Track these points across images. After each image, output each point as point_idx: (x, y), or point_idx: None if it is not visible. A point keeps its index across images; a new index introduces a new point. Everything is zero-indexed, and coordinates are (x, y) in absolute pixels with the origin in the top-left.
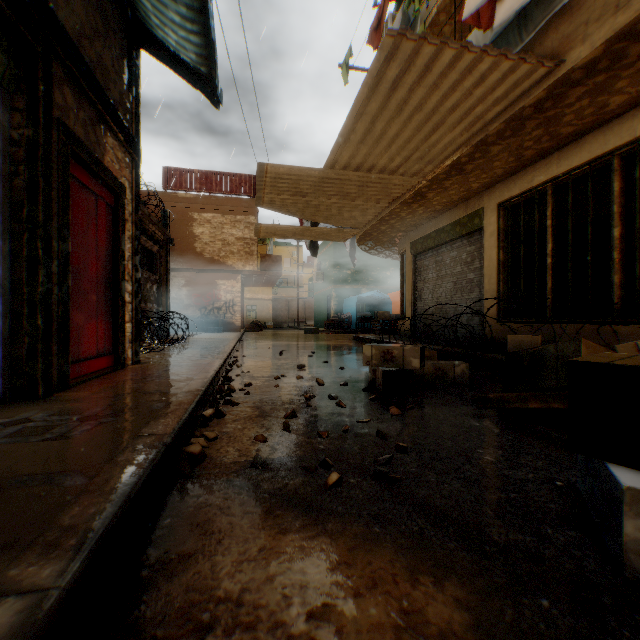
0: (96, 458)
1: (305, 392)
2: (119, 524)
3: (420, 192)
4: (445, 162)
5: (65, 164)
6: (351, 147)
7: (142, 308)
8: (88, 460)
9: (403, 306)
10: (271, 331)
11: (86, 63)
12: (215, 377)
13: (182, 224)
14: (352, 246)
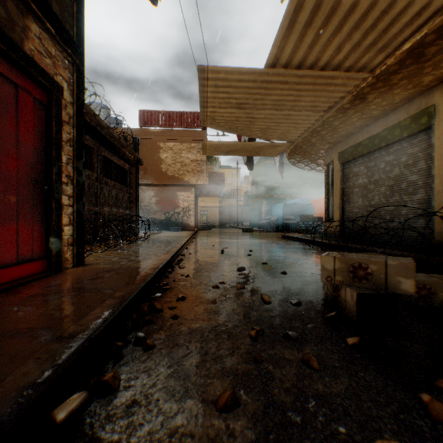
0: None
1: (248, 317)
2: None
3: (360, 94)
4: (401, 47)
5: None
6: (296, 34)
7: (114, 212)
8: None
9: (329, 210)
10: (217, 230)
11: None
12: (143, 289)
13: (152, 151)
14: (280, 162)
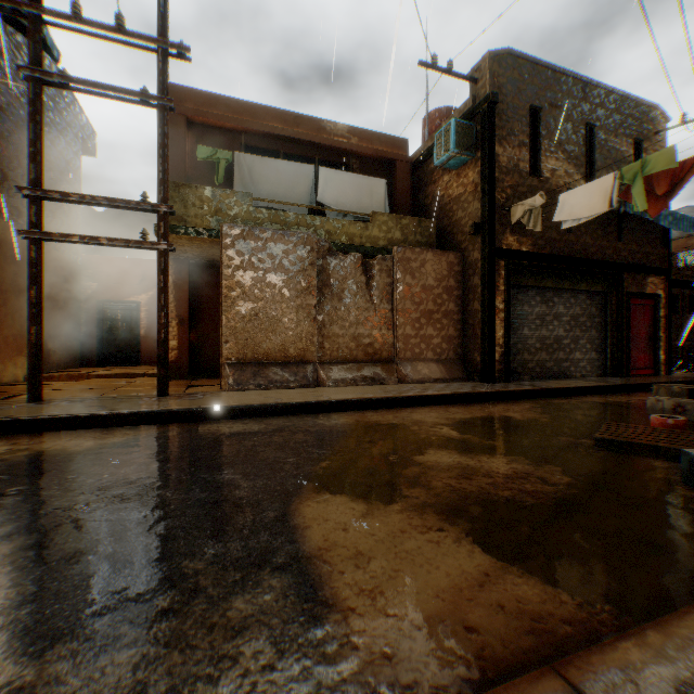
0: (623, 382)
1: None
2: (622, 386)
3: None
4: None
5: (625, 305)
6: None
7: None
8: (622, 382)
9: None
10: None
11: (633, 265)
12: None
13: None
14: None
